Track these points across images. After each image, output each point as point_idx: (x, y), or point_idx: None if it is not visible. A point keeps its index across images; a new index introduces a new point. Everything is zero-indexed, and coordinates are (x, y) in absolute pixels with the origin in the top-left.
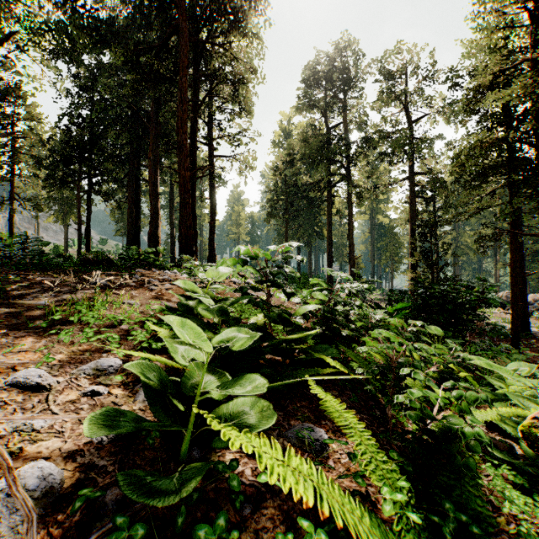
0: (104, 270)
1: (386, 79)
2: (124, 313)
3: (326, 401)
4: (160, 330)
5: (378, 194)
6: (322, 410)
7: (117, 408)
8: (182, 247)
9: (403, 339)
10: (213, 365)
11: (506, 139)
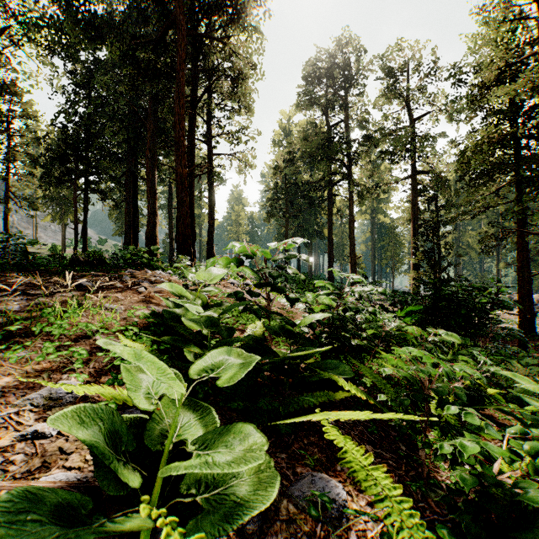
0: (90, 271)
1: (387, 76)
2: (101, 321)
3: (346, 451)
4: (135, 345)
5: (379, 194)
6: (336, 448)
7: (33, 488)
8: (179, 246)
9: (441, 361)
10: (199, 390)
11: (515, 134)
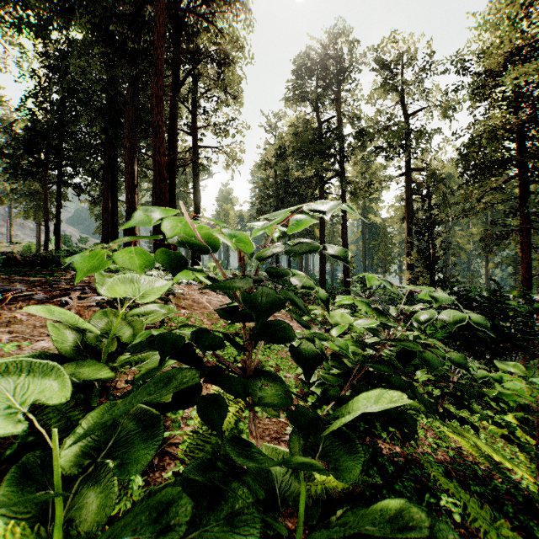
0: (8, 274)
1: (382, 69)
2: None
3: None
4: None
5: (372, 192)
6: None
7: None
8: (157, 244)
9: None
10: None
11: (527, 122)
